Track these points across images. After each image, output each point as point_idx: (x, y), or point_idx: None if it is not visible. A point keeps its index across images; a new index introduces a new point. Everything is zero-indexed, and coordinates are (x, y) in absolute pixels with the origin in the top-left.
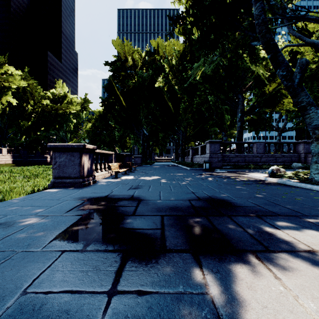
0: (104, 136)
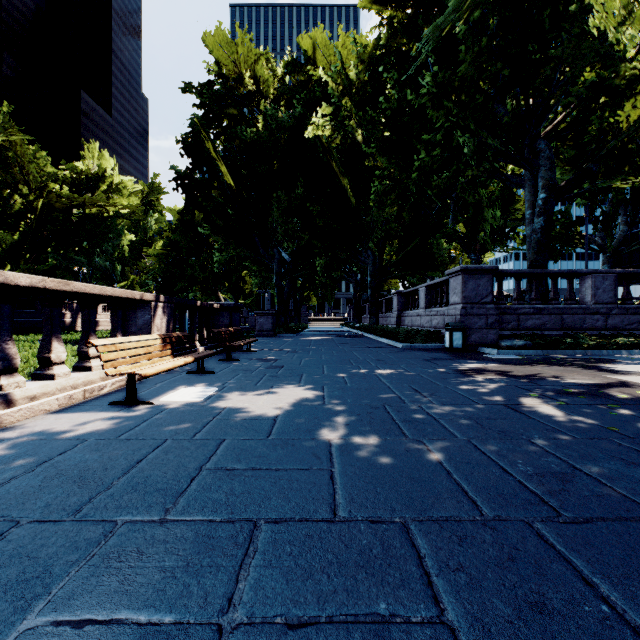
0: (192, 267)
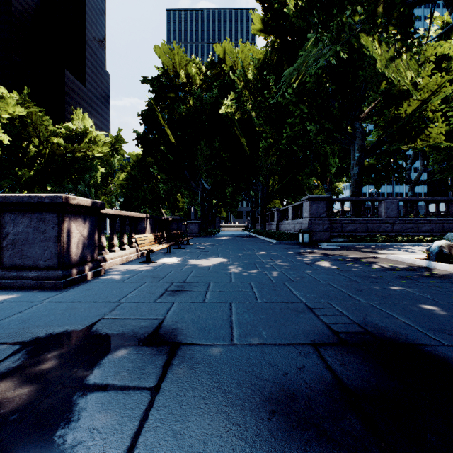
0: (144, 192)
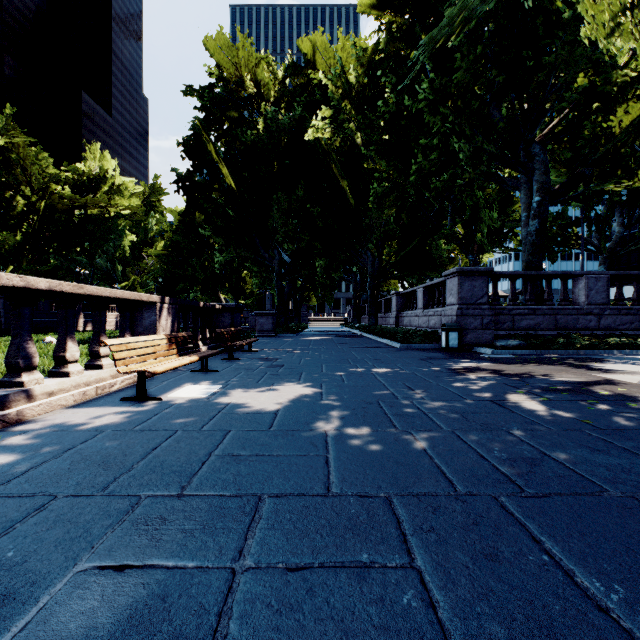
0: (193, 267)
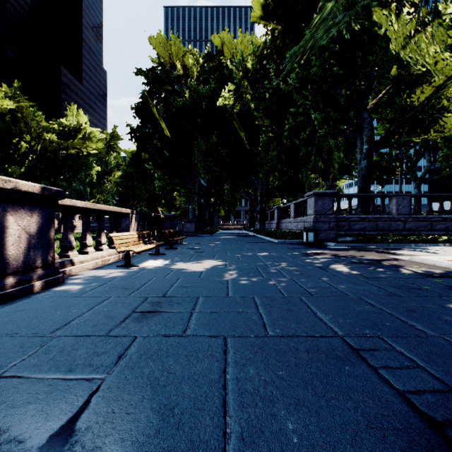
0: (140, 190)
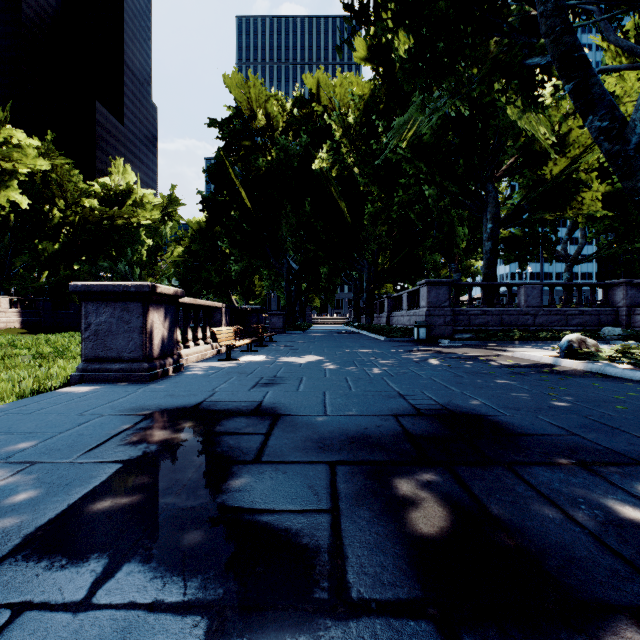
0: (208, 272)
